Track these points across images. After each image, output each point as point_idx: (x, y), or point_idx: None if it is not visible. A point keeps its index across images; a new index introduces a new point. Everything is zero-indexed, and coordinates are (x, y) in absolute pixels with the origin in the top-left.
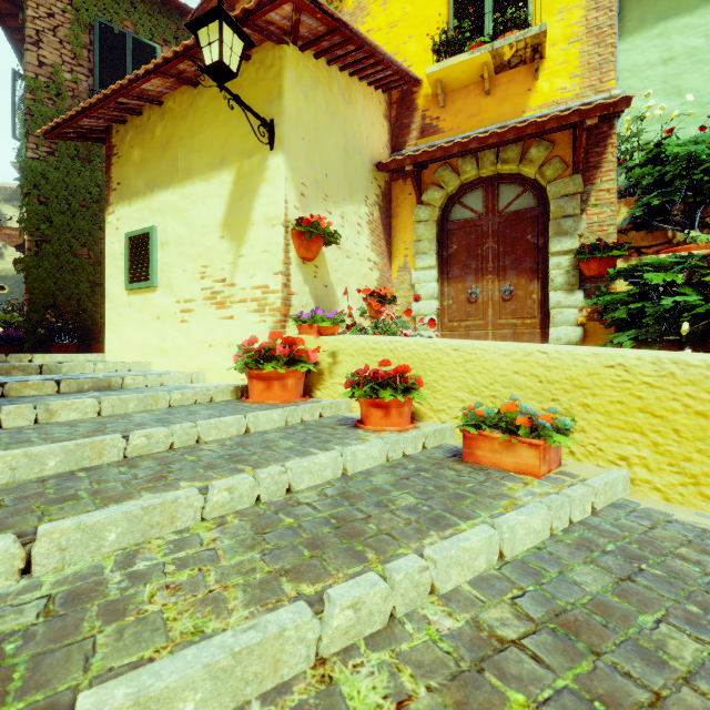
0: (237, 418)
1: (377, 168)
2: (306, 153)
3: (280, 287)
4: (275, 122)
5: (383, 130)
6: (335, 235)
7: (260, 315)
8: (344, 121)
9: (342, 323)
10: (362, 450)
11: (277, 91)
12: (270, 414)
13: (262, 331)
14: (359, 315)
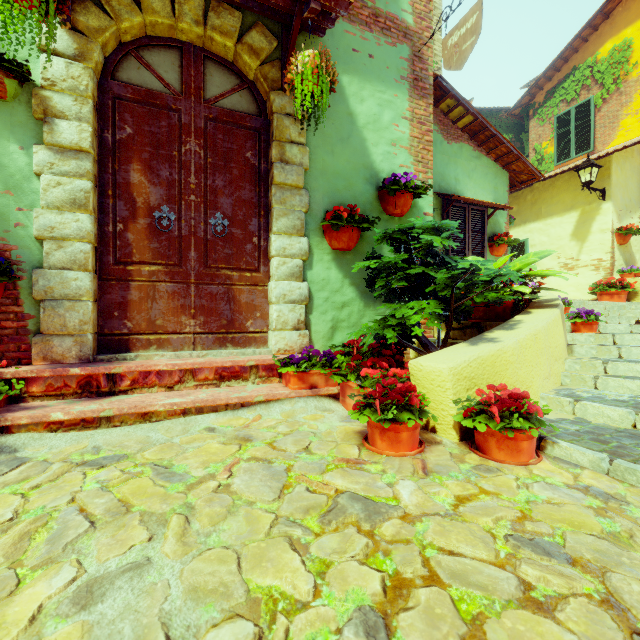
0: (612, 302)
1: None
2: (620, 196)
3: (609, 259)
4: (606, 189)
5: None
6: (639, 231)
7: (596, 271)
8: (639, 167)
9: None
10: None
11: (607, 175)
12: (622, 303)
13: (597, 278)
14: None
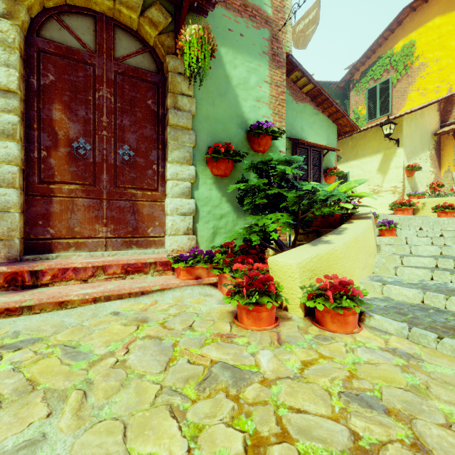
0: (404, 215)
1: (434, 135)
2: (408, 144)
3: (401, 186)
4: (399, 139)
5: (436, 117)
6: (420, 168)
7: (393, 195)
8: (420, 125)
9: (425, 195)
10: (441, 218)
11: (400, 130)
12: (410, 216)
13: (394, 199)
14: (430, 192)
